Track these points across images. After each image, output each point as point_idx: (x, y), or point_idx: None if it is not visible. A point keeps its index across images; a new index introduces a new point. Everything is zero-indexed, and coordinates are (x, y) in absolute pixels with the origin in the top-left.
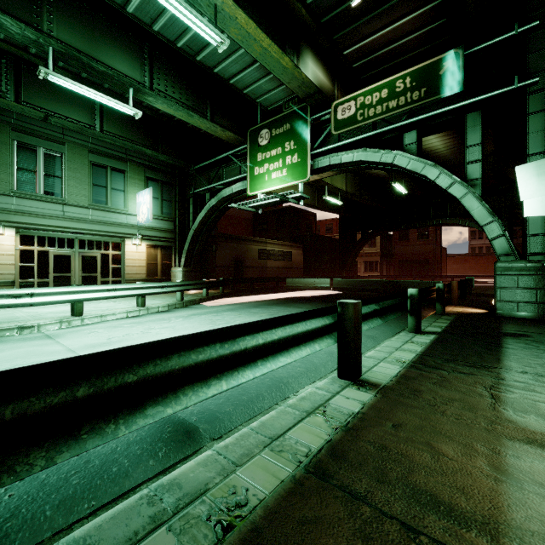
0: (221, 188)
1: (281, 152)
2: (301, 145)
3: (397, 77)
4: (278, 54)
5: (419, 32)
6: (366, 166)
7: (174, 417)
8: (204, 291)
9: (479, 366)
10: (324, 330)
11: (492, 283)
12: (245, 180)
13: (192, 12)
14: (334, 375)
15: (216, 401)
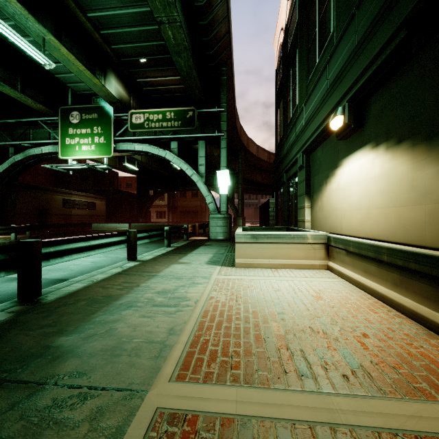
0: (29, 146)
1: (90, 133)
2: (107, 132)
3: (167, 110)
4: (90, 76)
5: (180, 86)
6: (151, 154)
7: (54, 279)
8: (13, 235)
9: (183, 253)
10: (121, 242)
11: None
12: (56, 145)
13: (27, 43)
14: (126, 260)
15: (72, 274)
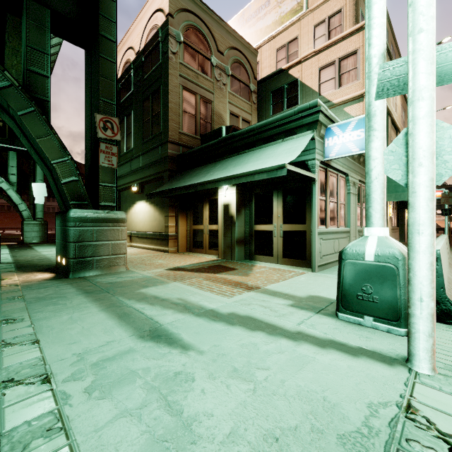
0: None
1: None
2: None
3: None
4: None
5: None
6: None
7: None
8: None
9: (30, 249)
10: None
11: (4, 234)
12: None
13: None
14: None
15: None
